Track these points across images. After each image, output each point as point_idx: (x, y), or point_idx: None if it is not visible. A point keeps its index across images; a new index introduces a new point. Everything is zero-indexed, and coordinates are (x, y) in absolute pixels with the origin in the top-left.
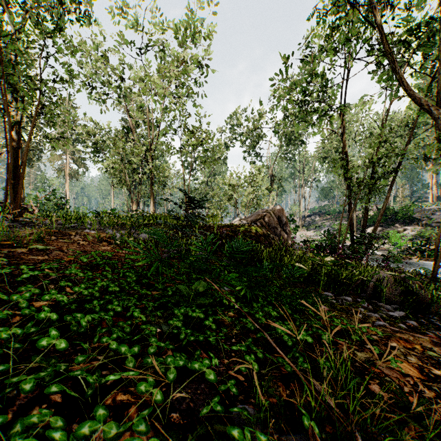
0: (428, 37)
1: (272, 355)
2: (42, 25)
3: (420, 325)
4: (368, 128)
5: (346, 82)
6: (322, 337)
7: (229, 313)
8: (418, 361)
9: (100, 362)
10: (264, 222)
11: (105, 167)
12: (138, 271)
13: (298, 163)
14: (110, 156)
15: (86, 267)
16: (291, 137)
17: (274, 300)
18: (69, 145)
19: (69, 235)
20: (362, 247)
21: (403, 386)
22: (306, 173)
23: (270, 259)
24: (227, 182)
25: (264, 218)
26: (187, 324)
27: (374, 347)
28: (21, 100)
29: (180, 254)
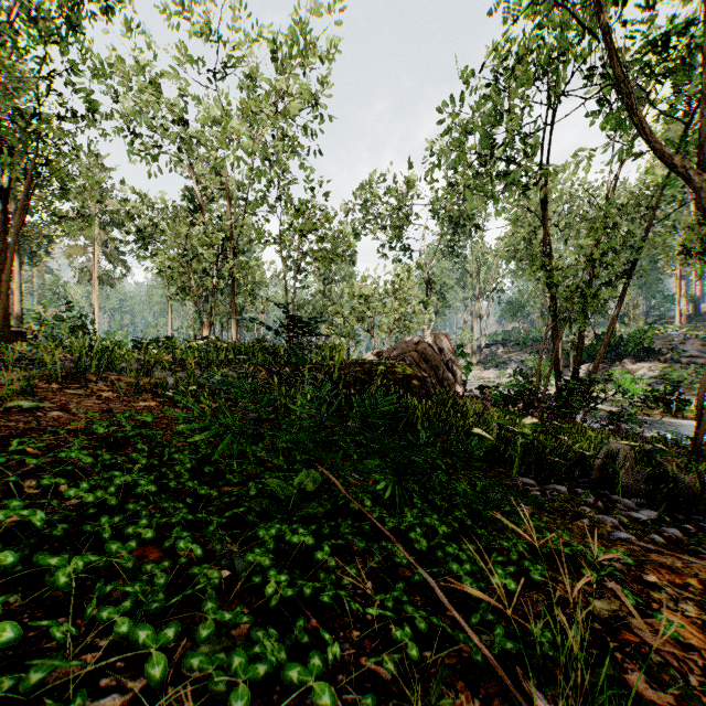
0: (683, 57)
1: (442, 613)
2: (42, 23)
3: (685, 535)
4: (582, 206)
5: (550, 130)
6: (531, 575)
7: (360, 525)
8: (699, 612)
9: (91, 667)
10: (418, 358)
11: (156, 266)
12: (198, 449)
13: (469, 262)
14: (165, 249)
15: (101, 443)
16: (459, 220)
17: (441, 501)
18: (98, 230)
19: (85, 381)
20: (576, 397)
21: (687, 674)
22: (483, 279)
23: (428, 419)
24: (356, 291)
25: (417, 350)
26: (281, 559)
27: (625, 592)
28: (10, 153)
29: (277, 414)
